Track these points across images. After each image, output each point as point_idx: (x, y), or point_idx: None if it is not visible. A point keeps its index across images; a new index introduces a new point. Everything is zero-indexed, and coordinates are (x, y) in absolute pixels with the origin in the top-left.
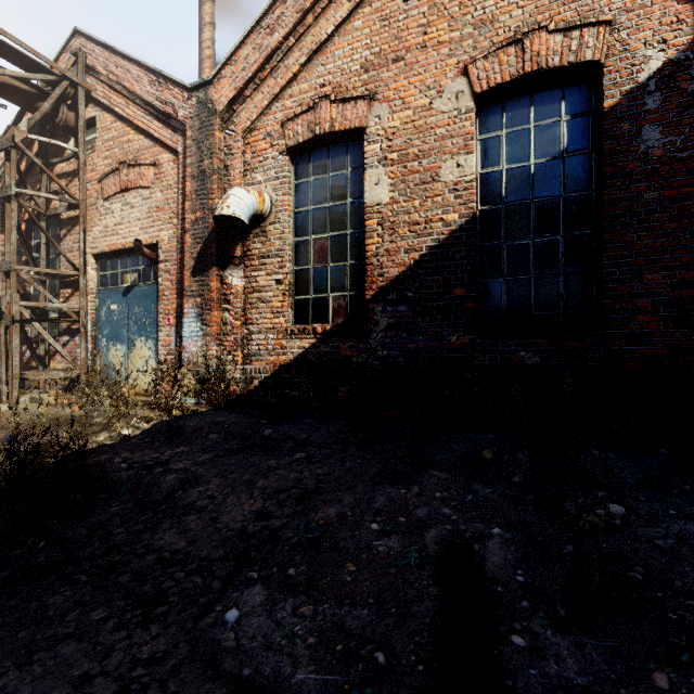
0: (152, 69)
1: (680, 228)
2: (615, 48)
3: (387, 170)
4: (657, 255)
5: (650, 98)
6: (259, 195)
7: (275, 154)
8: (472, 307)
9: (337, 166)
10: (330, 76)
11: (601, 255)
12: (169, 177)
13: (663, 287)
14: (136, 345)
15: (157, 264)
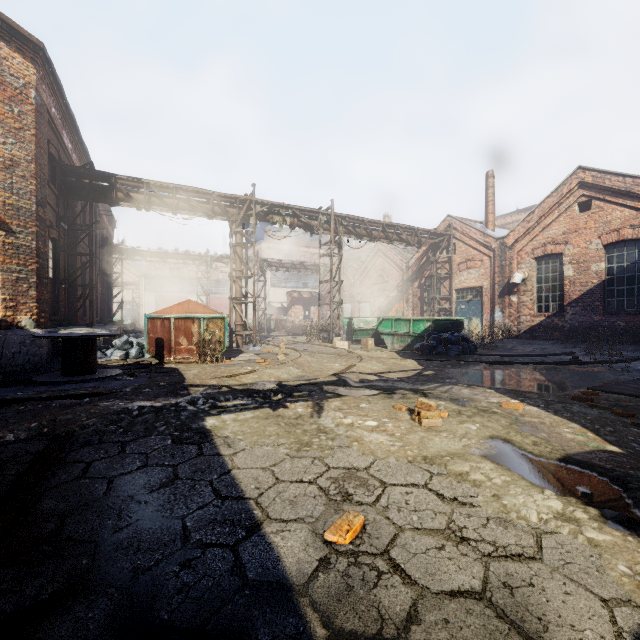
0: (481, 231)
1: None
2: None
3: (571, 266)
4: None
5: None
6: (524, 273)
7: (529, 259)
8: (601, 308)
9: (553, 262)
10: (550, 235)
11: None
12: (487, 265)
13: None
14: (472, 319)
15: (481, 292)
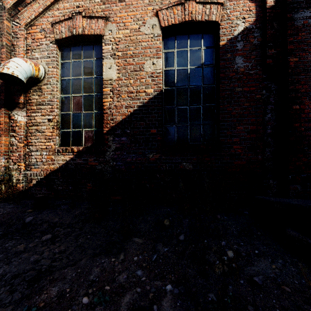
0: None
1: (250, 105)
2: (224, 17)
3: (115, 61)
4: (241, 117)
5: (238, 43)
6: (35, 65)
7: (48, 42)
8: (160, 139)
9: (87, 55)
10: (82, 2)
11: (219, 116)
12: None
13: (244, 133)
14: None
15: None
